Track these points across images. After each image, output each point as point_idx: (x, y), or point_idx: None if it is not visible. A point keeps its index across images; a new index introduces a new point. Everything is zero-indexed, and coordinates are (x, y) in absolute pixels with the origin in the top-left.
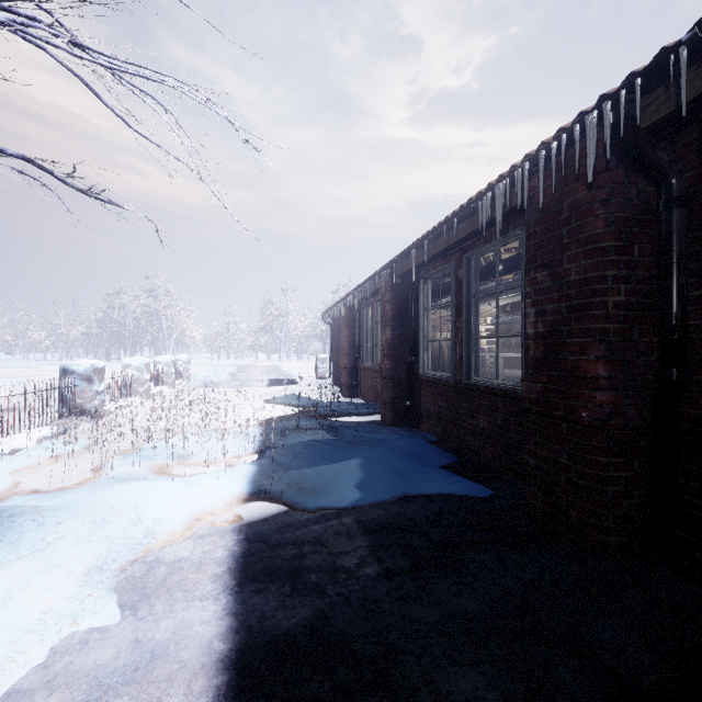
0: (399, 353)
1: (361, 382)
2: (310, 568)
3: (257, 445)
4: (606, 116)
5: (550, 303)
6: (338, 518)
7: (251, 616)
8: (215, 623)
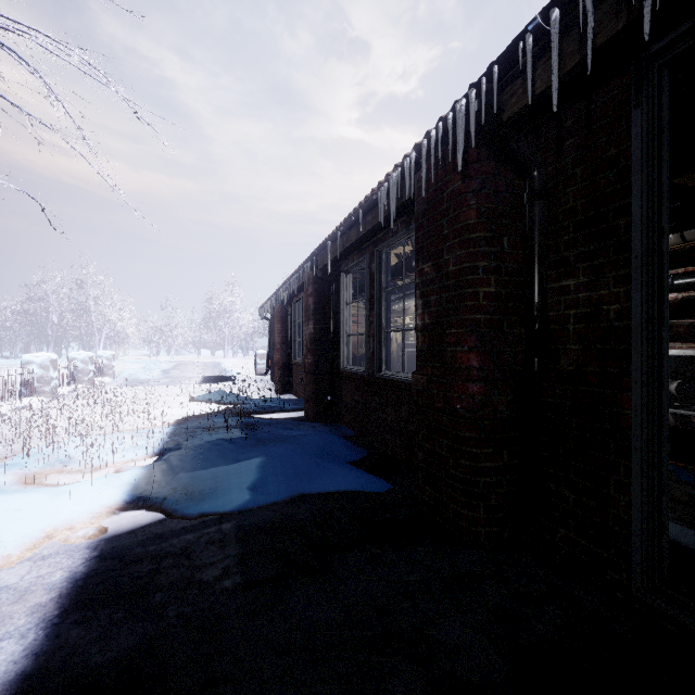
0: (321, 348)
1: (293, 377)
2: (160, 586)
3: (158, 447)
4: (471, 104)
5: (433, 294)
6: (218, 524)
7: (57, 655)
8: (4, 669)
